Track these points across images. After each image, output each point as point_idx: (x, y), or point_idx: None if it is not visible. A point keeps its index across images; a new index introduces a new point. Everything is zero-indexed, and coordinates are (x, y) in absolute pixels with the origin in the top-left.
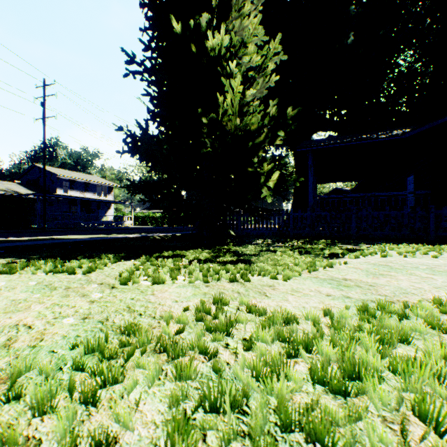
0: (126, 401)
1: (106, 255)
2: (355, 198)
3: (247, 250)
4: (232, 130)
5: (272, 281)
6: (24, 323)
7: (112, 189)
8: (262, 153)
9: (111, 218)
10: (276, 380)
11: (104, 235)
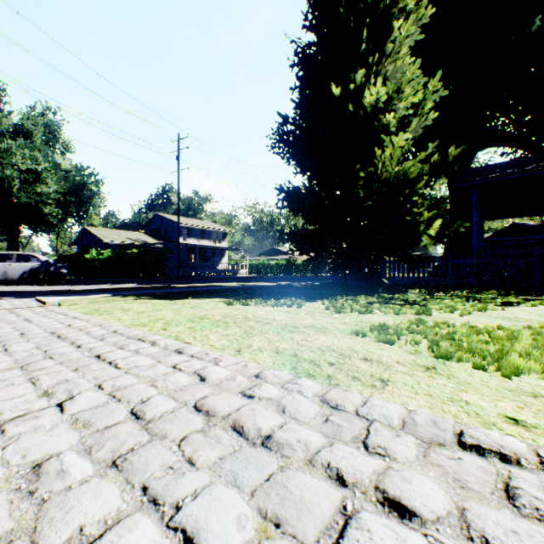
0: (408, 340)
1: (291, 298)
2: (541, 240)
3: (410, 297)
4: (390, 182)
5: (449, 316)
6: (315, 323)
7: (226, 235)
8: (421, 200)
9: (225, 266)
10: (474, 336)
11: (248, 283)
